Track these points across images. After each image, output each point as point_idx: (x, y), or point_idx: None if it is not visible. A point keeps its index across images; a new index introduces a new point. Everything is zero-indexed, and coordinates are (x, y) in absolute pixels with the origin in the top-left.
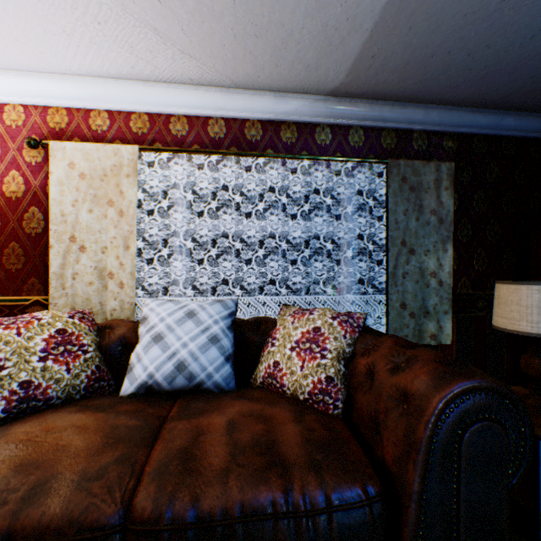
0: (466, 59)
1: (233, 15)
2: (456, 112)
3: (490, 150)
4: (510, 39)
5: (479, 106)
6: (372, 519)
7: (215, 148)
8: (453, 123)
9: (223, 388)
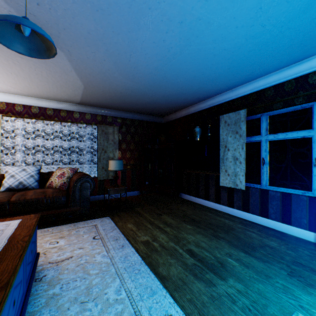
0: (112, 104)
1: (39, 89)
2: (120, 112)
3: (132, 123)
4: (119, 103)
5: (126, 111)
6: (63, 199)
7: (35, 116)
8: (120, 115)
9: (35, 188)
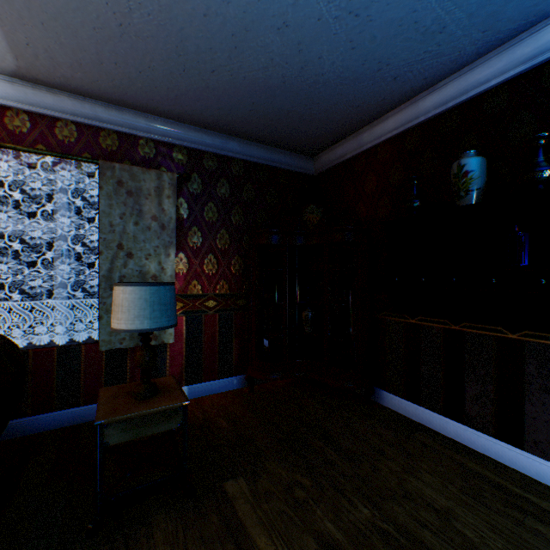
0: (142, 76)
1: None
2: (181, 128)
3: (221, 168)
4: (166, 67)
5: (201, 126)
6: None
7: None
8: (181, 137)
9: None
